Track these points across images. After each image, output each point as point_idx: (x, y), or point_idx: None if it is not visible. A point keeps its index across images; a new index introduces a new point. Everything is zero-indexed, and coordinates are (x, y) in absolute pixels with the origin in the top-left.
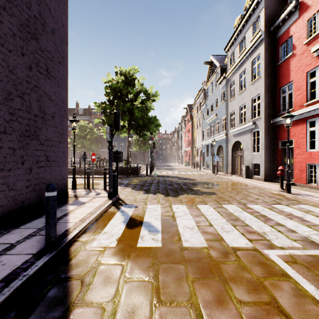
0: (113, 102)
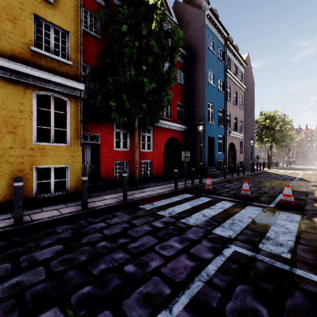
0: (262, 130)
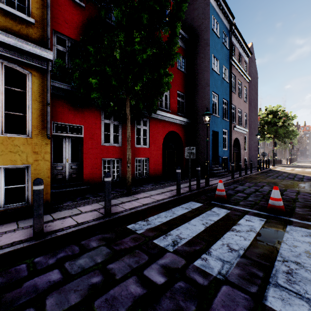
0: (264, 126)
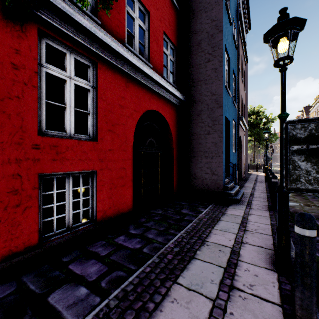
0: None
